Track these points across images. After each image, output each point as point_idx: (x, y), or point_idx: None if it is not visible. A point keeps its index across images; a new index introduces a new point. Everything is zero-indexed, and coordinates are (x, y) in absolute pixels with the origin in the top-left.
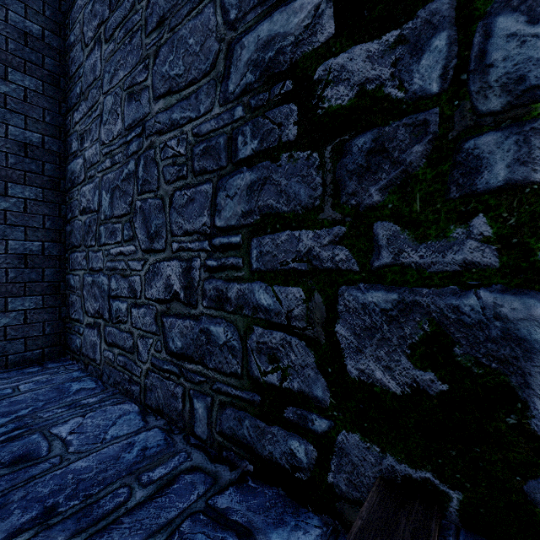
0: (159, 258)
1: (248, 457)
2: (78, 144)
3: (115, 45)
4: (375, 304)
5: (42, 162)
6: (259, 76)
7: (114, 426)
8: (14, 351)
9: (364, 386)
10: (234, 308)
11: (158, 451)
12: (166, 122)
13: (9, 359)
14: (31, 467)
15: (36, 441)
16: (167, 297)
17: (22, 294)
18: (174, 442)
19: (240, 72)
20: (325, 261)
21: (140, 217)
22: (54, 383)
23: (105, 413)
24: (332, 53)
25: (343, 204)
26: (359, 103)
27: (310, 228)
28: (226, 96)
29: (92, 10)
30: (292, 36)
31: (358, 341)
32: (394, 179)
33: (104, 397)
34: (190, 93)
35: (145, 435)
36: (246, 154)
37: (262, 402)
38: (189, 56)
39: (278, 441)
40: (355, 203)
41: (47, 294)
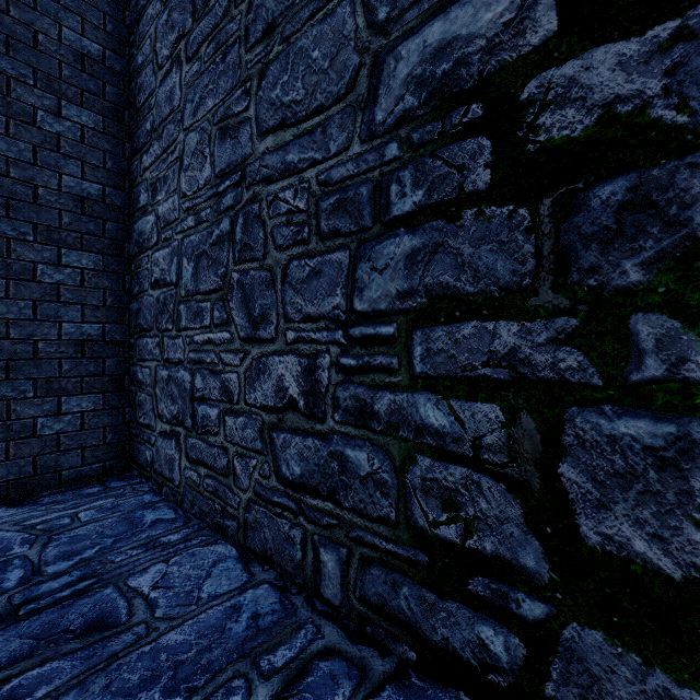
0: (267, 351)
1: (407, 640)
2: (148, 197)
3: (200, 66)
4: (633, 438)
5: (103, 220)
6: (426, 98)
7: (209, 579)
8: (69, 465)
9: (611, 560)
10: (385, 427)
11: (275, 621)
12: (277, 166)
13: (63, 476)
14: (110, 638)
15: (111, 599)
16: (278, 404)
17: (78, 391)
18: (294, 607)
19: (395, 93)
20: (540, 368)
21: (238, 294)
22: (122, 510)
23: (193, 557)
24: (552, 60)
25: (574, 285)
26: (602, 133)
27: (513, 318)
28: (371, 129)
29: (168, 21)
30: (482, 39)
31: (600, 491)
32: (669, 248)
33: (189, 534)
34: (314, 125)
35: (253, 595)
36: (404, 210)
37: (431, 565)
38: (312, 75)
39: (457, 624)
40: (595, 284)
41: (109, 391)
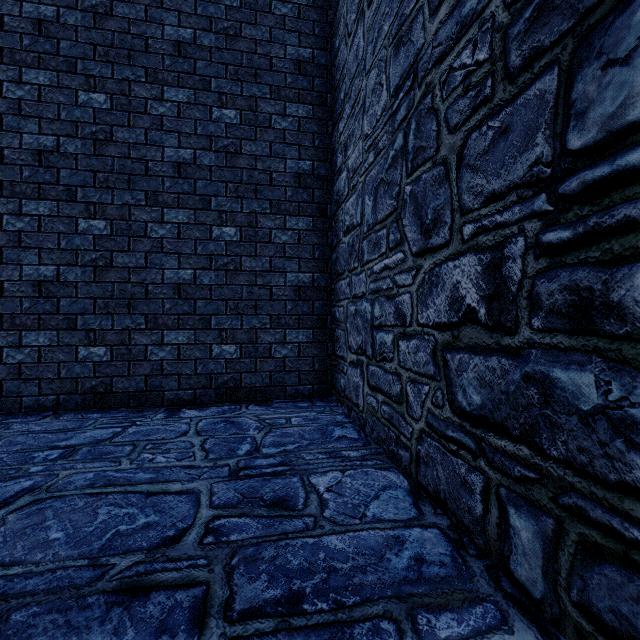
0: (439, 259)
1: None
2: (342, 157)
3: None
4: None
5: (312, 190)
6: None
7: (376, 500)
8: (291, 383)
9: None
10: (636, 326)
11: (441, 576)
12: (451, 33)
13: (287, 390)
14: (286, 518)
15: (295, 486)
16: (453, 319)
17: (296, 326)
18: (469, 571)
19: None
20: None
21: (410, 207)
22: (319, 423)
23: (366, 476)
24: None
25: None
26: None
27: None
28: None
29: None
30: None
31: None
32: None
33: (365, 454)
34: None
35: (419, 534)
36: None
37: None
38: None
39: None
40: None
41: (316, 327)
